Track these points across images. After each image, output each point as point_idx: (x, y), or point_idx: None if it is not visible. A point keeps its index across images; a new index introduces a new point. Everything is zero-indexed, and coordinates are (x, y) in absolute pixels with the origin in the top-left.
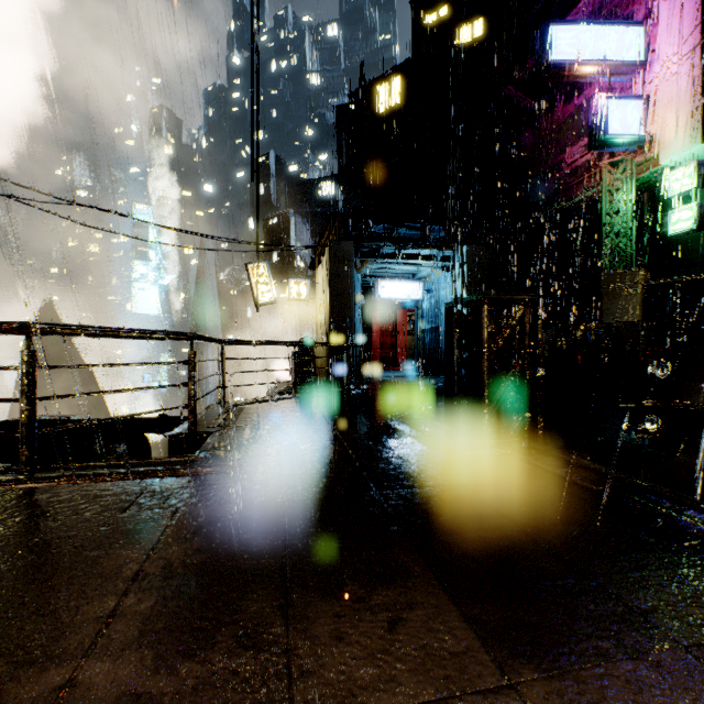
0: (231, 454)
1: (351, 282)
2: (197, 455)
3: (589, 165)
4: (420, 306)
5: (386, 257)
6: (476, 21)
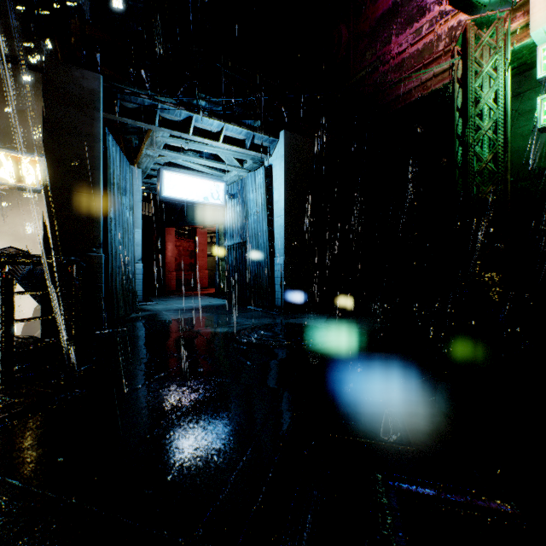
0: None
1: (95, 147)
2: None
3: (421, 54)
4: (222, 220)
5: (169, 127)
6: None
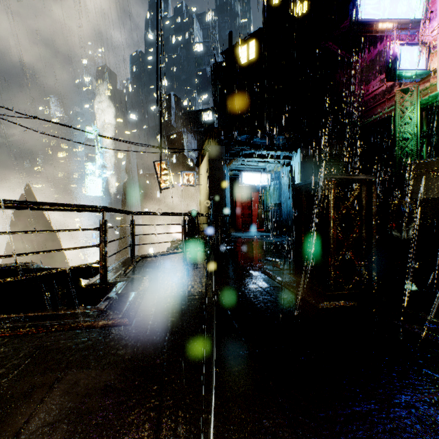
0: (127, 306)
1: (223, 173)
2: (98, 307)
3: (384, 93)
4: (268, 189)
5: (246, 157)
6: (305, 2)
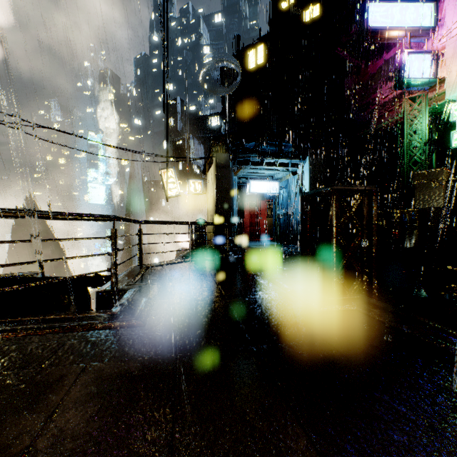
0: (139, 310)
1: (230, 181)
2: (112, 311)
3: (393, 101)
4: (277, 198)
5: (254, 165)
6: (315, 6)
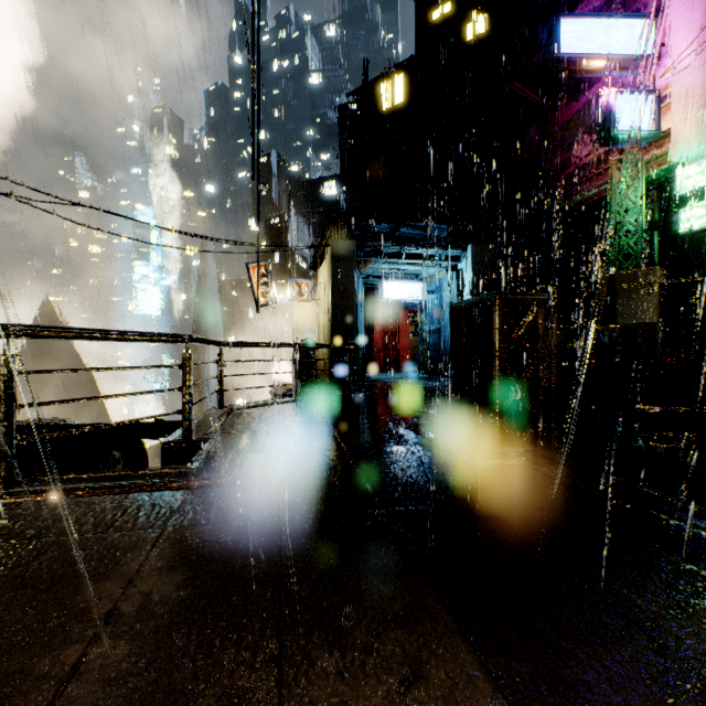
0: (226, 465)
1: (353, 282)
2: (189, 466)
3: (597, 162)
4: (424, 307)
5: (389, 257)
6: (481, 17)
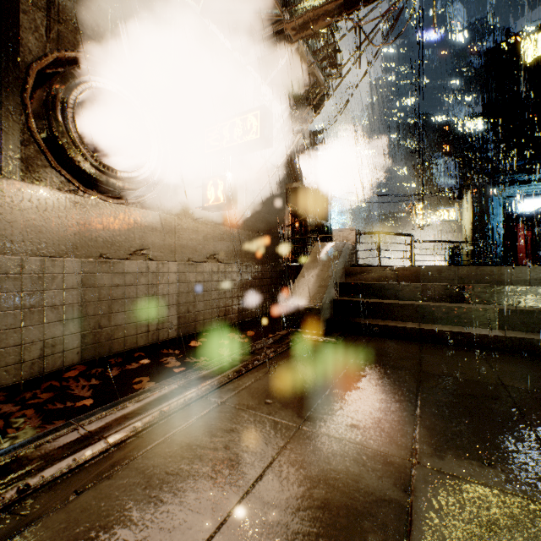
0: None
1: (489, 205)
2: None
3: None
4: None
5: (521, 184)
6: None
